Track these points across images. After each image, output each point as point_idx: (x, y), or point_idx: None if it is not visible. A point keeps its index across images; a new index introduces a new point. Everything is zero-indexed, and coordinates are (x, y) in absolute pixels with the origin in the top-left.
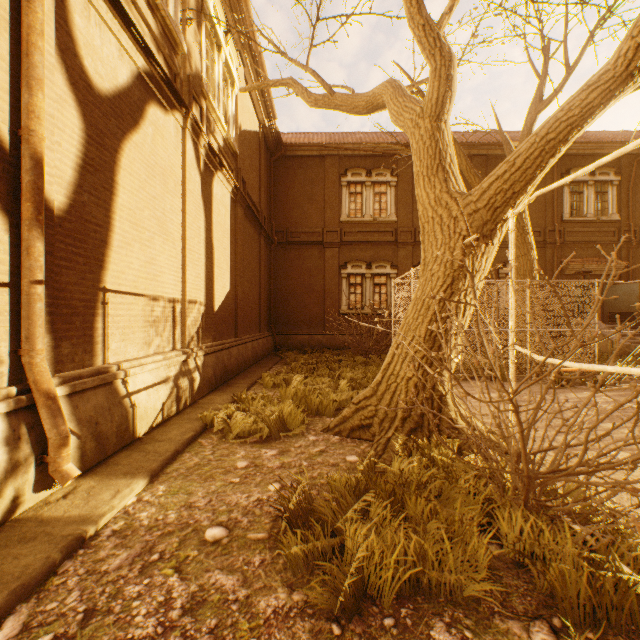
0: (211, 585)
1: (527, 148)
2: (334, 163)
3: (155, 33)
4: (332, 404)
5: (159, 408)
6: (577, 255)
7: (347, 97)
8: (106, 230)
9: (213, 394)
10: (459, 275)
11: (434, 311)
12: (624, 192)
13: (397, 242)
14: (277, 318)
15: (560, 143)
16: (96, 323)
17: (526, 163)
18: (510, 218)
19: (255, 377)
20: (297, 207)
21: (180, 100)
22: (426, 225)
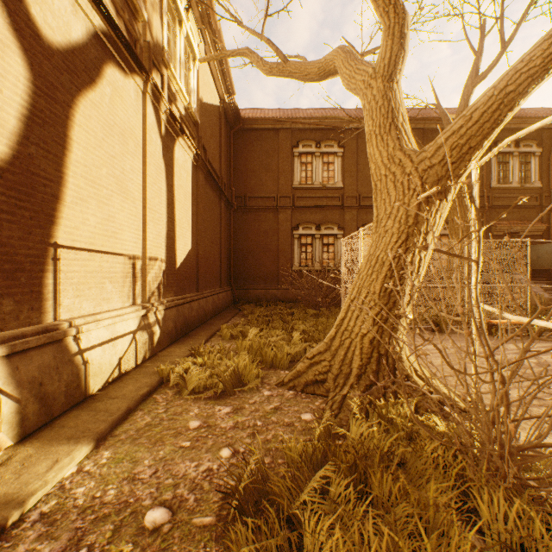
0: None
1: (485, 101)
2: (287, 136)
3: None
4: (286, 357)
5: (115, 363)
6: (503, 218)
7: (300, 64)
8: (57, 185)
9: (173, 346)
10: (414, 231)
11: (389, 267)
12: (545, 162)
13: (343, 206)
14: (236, 274)
15: (519, 95)
16: (45, 279)
17: (483, 117)
18: (473, 170)
19: (214, 329)
20: (254, 175)
21: (140, 64)
22: (378, 183)
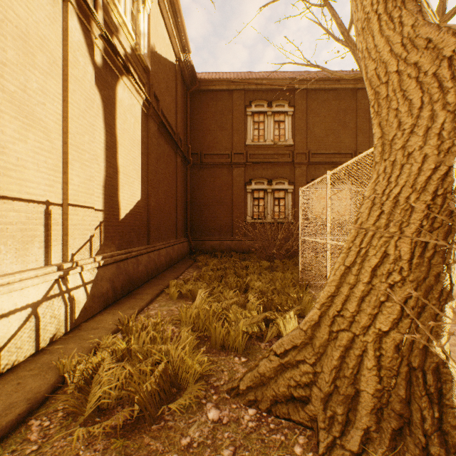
0: None
1: None
2: (240, 96)
3: None
4: (242, 336)
5: None
6: None
7: None
8: None
9: (106, 312)
10: None
11: (425, 213)
12: None
13: (294, 162)
14: (193, 226)
15: None
16: None
17: None
18: None
19: (164, 284)
20: (209, 133)
21: None
22: (382, 88)
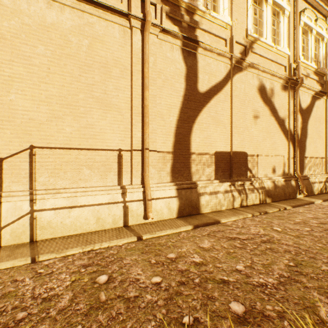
0: None
1: None
2: None
3: (316, 80)
4: None
5: (319, 189)
6: None
7: None
8: (305, 142)
9: None
10: None
11: None
12: None
13: None
14: None
15: None
16: (303, 165)
17: None
18: None
19: None
20: None
21: (325, 92)
22: None
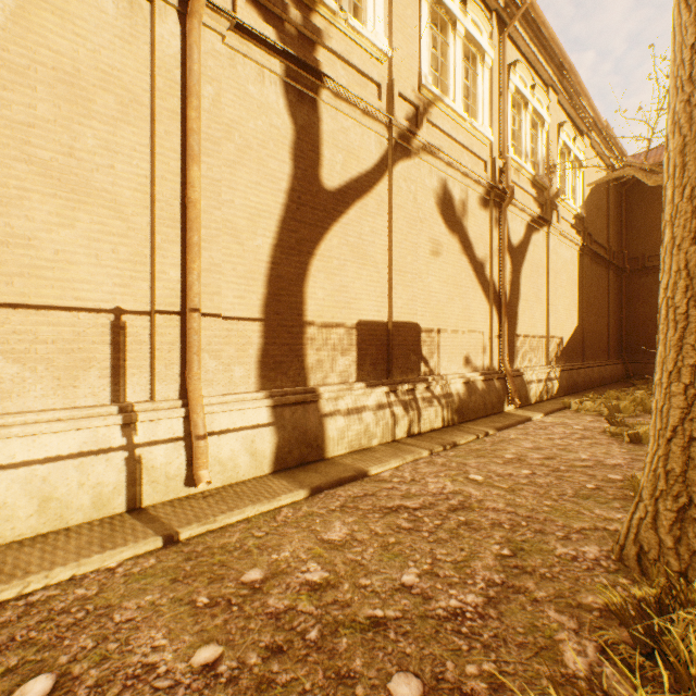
0: (578, 432)
1: None
2: None
3: (534, 196)
4: None
5: (538, 394)
6: None
7: None
8: (516, 308)
9: (566, 396)
10: None
11: None
12: None
13: None
14: (629, 346)
15: None
16: (514, 350)
17: None
18: None
19: (600, 393)
20: (656, 229)
21: (546, 220)
22: None
